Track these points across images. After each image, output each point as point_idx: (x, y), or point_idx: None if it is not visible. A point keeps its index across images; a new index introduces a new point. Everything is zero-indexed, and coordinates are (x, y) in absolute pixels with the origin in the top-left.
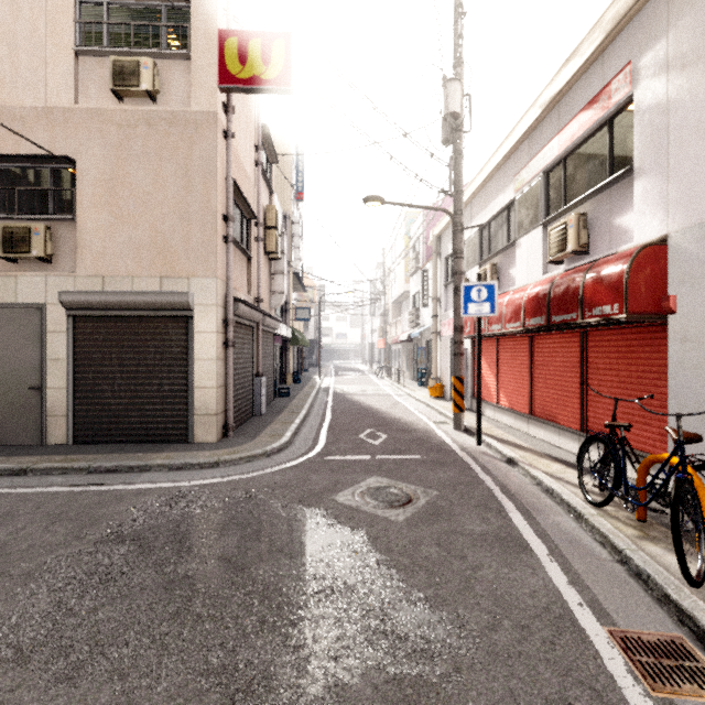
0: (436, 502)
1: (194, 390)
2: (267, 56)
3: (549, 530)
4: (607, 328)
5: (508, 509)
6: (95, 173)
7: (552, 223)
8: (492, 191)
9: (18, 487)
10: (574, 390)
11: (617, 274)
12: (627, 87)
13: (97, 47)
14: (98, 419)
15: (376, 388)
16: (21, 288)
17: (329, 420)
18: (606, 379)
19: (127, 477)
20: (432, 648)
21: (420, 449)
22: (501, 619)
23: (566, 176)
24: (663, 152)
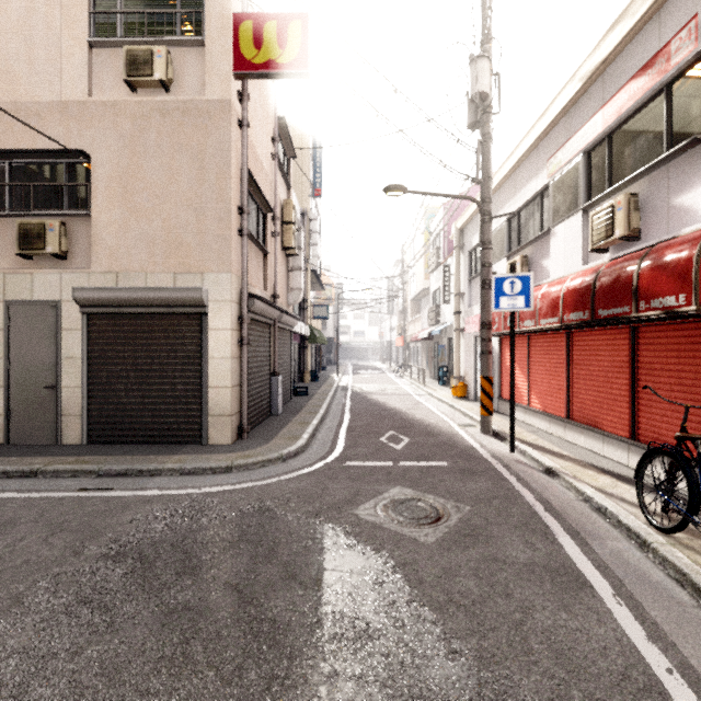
0: (470, 520)
1: (208, 390)
2: (283, 39)
3: (608, 560)
4: (665, 323)
5: (555, 531)
6: (109, 167)
7: (594, 207)
8: (523, 177)
9: (26, 491)
10: (622, 393)
11: (684, 260)
12: (692, 44)
13: (111, 38)
14: (112, 418)
15: (395, 387)
16: (37, 285)
17: (348, 421)
18: (663, 381)
19: (136, 482)
20: None
21: (446, 456)
22: (569, 688)
23: (612, 155)
24: None
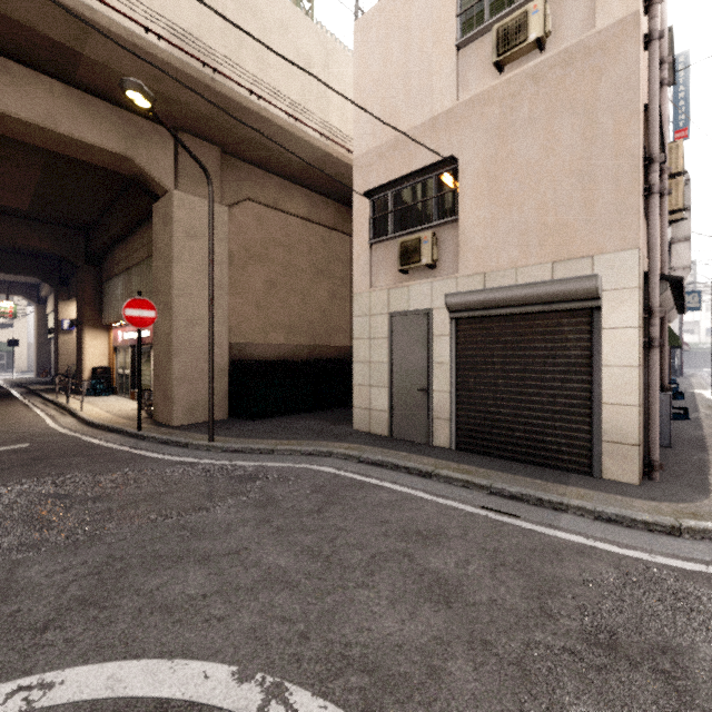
0: None
1: (600, 407)
2: None
3: None
4: None
5: None
6: (475, 164)
7: None
8: None
9: (431, 493)
10: None
11: None
12: None
13: (478, 27)
14: (479, 427)
15: None
16: (412, 296)
17: None
18: None
19: (540, 513)
20: None
21: None
22: None
23: None
24: None
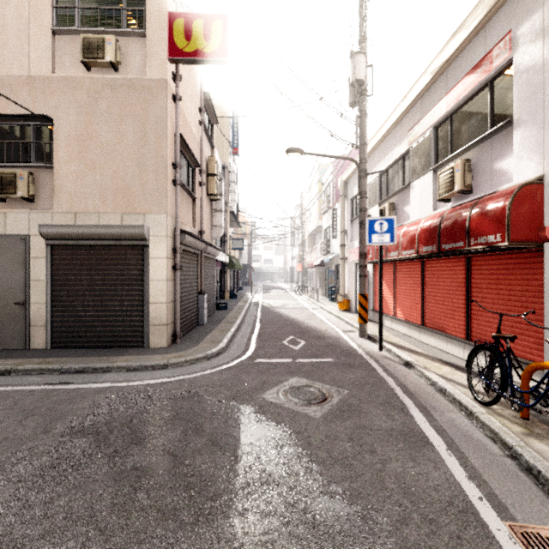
0: (348, 400)
1: (148, 305)
2: (207, 34)
3: (445, 426)
4: (489, 254)
5: (409, 407)
6: (68, 129)
7: (441, 168)
8: (390, 144)
9: (2, 385)
10: (460, 305)
11: (500, 209)
12: (507, 53)
13: (70, 27)
14: (71, 328)
15: (295, 302)
16: (9, 222)
17: (258, 328)
18: (488, 296)
19: (92, 377)
20: (350, 542)
21: (332, 354)
22: (411, 513)
23: (453, 130)
24: (539, 105)
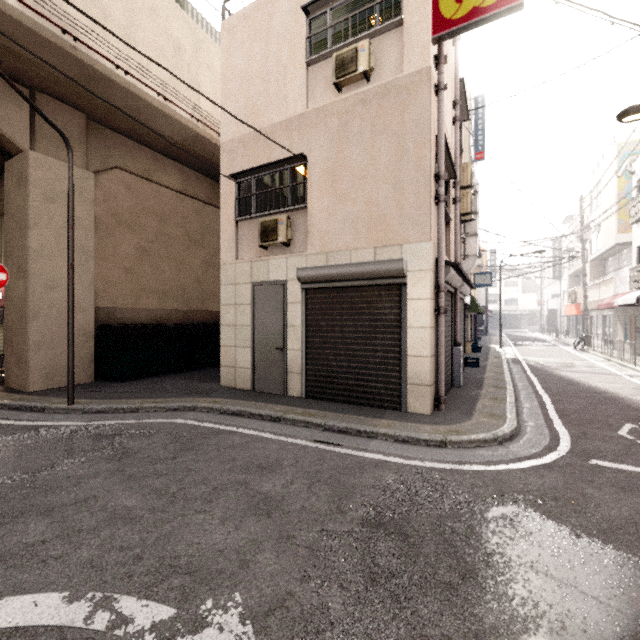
0: None
1: (406, 358)
2: None
3: None
4: None
5: None
6: (321, 163)
7: None
8: None
9: (277, 434)
10: None
11: None
12: None
13: (322, 52)
14: (323, 378)
15: (585, 363)
16: (271, 269)
17: (550, 401)
18: None
19: (358, 441)
20: None
21: None
22: None
23: None
24: None
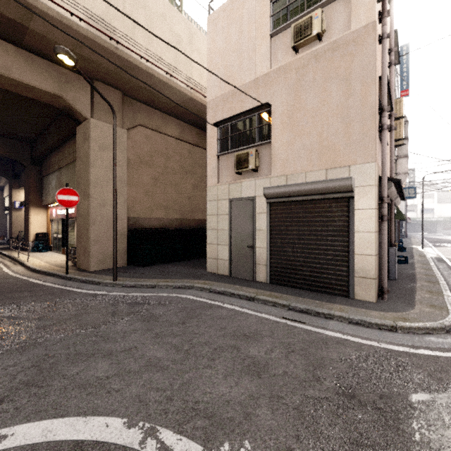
0: None
1: (353, 256)
2: None
3: None
4: None
5: None
6: (281, 108)
7: None
8: None
9: (253, 310)
10: None
11: None
12: None
13: (283, 24)
14: (283, 269)
15: None
16: (243, 188)
17: None
18: None
19: (317, 321)
20: None
21: None
22: None
23: None
24: None
